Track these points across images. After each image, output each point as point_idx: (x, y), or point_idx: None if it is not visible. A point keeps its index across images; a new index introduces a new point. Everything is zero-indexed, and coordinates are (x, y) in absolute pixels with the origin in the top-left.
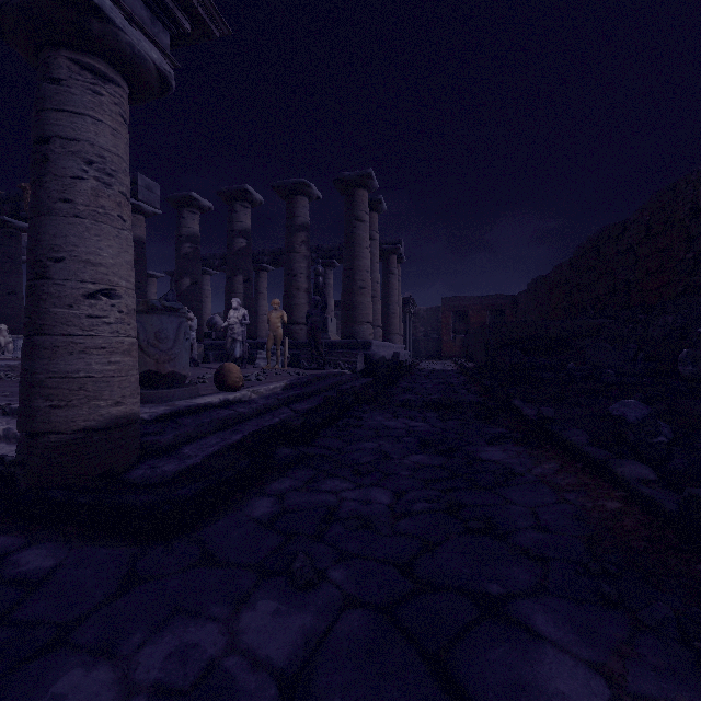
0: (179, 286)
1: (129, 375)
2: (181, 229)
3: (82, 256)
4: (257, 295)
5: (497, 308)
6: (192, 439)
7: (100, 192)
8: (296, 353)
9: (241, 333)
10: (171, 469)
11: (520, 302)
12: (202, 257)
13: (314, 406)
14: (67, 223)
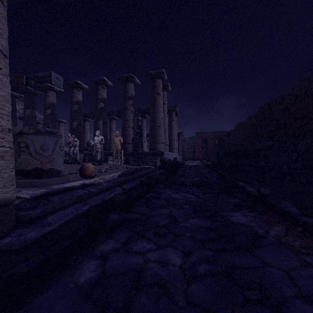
0: (71, 125)
1: (2, 172)
2: (72, 98)
3: None
4: (110, 130)
5: (221, 137)
6: (56, 211)
7: None
8: (127, 157)
9: (100, 148)
10: (31, 236)
11: (231, 134)
12: (85, 113)
13: (134, 186)
14: None
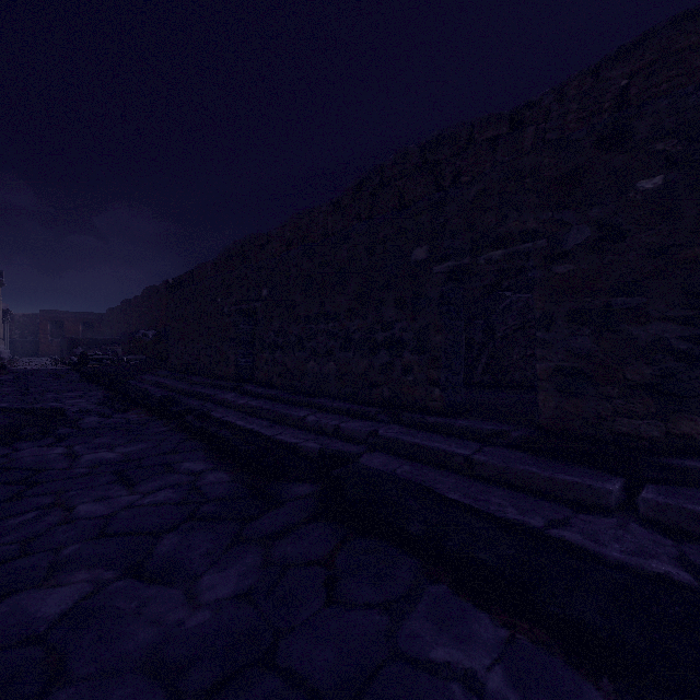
0: None
1: None
2: None
3: None
4: None
5: (89, 321)
6: None
7: None
8: None
9: None
10: None
11: (104, 320)
12: None
13: None
14: None
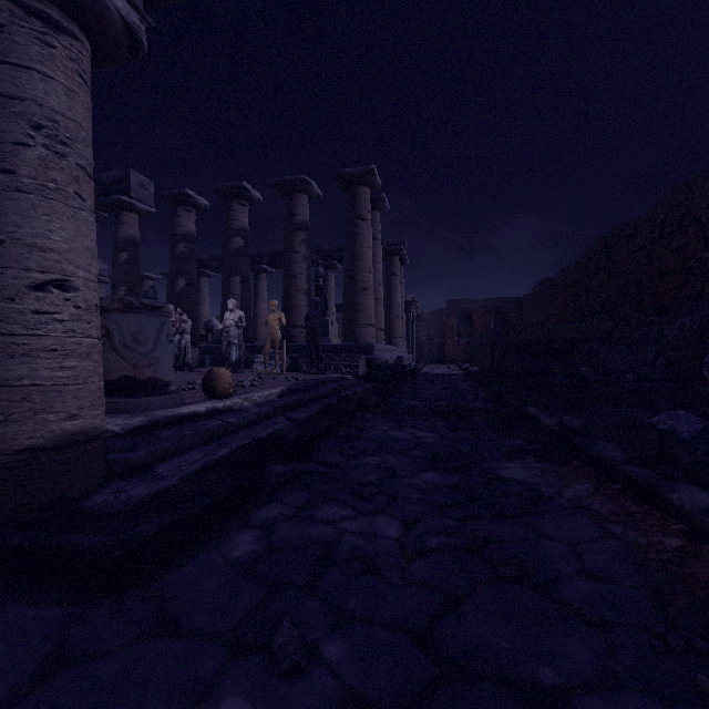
0: (173, 287)
1: (89, 382)
2: (175, 228)
3: (27, 239)
4: (257, 297)
5: (502, 311)
6: (170, 455)
7: (50, 162)
8: (295, 357)
9: (237, 336)
10: (139, 494)
11: (526, 305)
12: (199, 259)
13: (313, 415)
14: (7, 199)
